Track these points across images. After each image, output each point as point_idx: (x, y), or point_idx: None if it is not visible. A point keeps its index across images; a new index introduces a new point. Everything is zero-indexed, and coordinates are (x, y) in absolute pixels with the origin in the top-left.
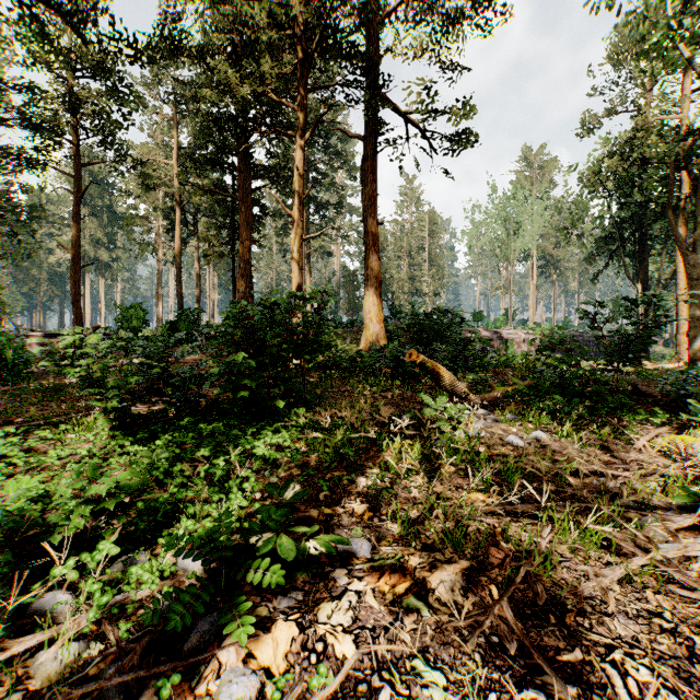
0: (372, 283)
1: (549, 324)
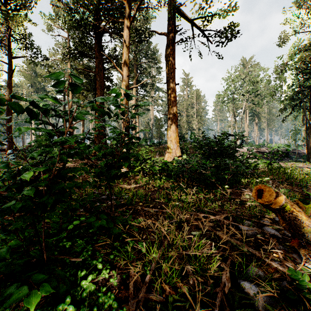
0: (172, 119)
1: (280, 143)
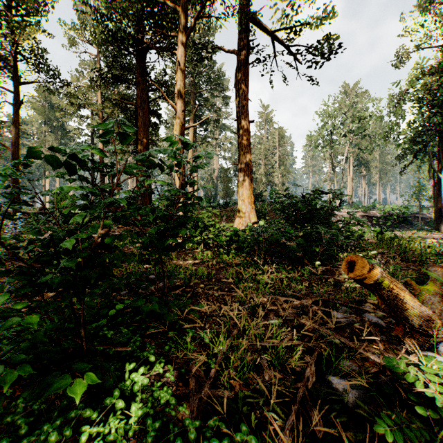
0: (244, 171)
1: (394, 205)
